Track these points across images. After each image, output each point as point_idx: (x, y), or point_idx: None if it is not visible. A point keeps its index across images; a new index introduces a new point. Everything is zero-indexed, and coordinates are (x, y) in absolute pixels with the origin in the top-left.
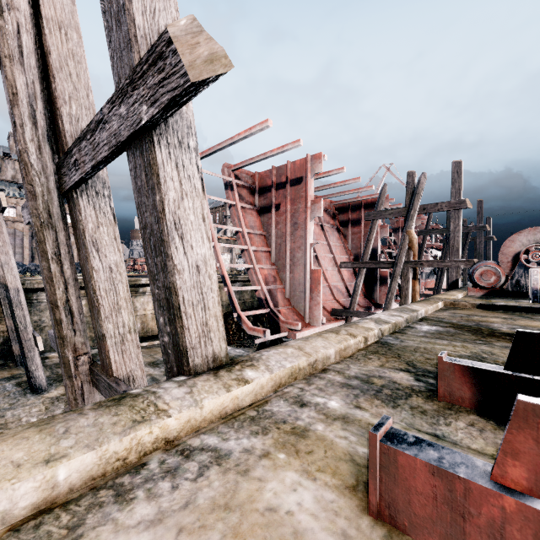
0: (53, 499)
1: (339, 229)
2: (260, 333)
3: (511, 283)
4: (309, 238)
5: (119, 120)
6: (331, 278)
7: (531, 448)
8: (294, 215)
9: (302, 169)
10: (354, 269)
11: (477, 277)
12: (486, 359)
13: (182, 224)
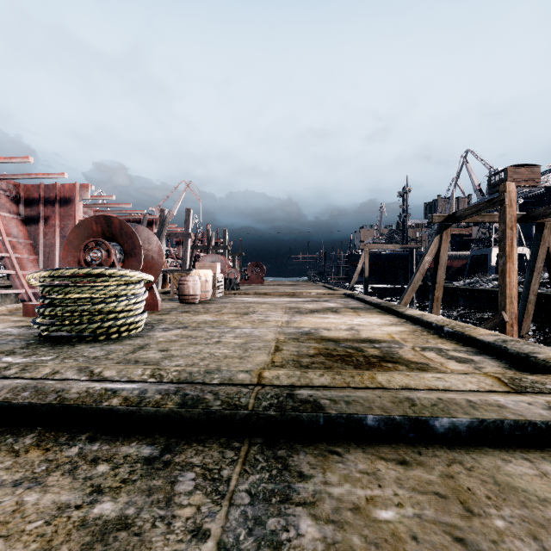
0: None
1: None
2: None
3: None
4: None
5: None
6: None
7: None
8: (63, 229)
9: (71, 192)
10: None
11: None
12: None
13: None
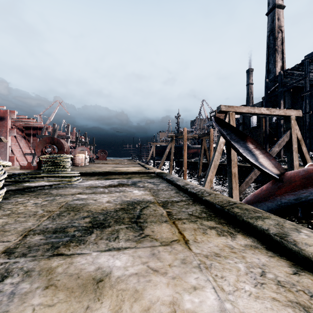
0: None
1: (25, 137)
2: None
3: None
4: (8, 143)
5: None
6: (20, 160)
7: (28, 163)
8: None
9: (4, 114)
10: None
11: None
12: None
13: None
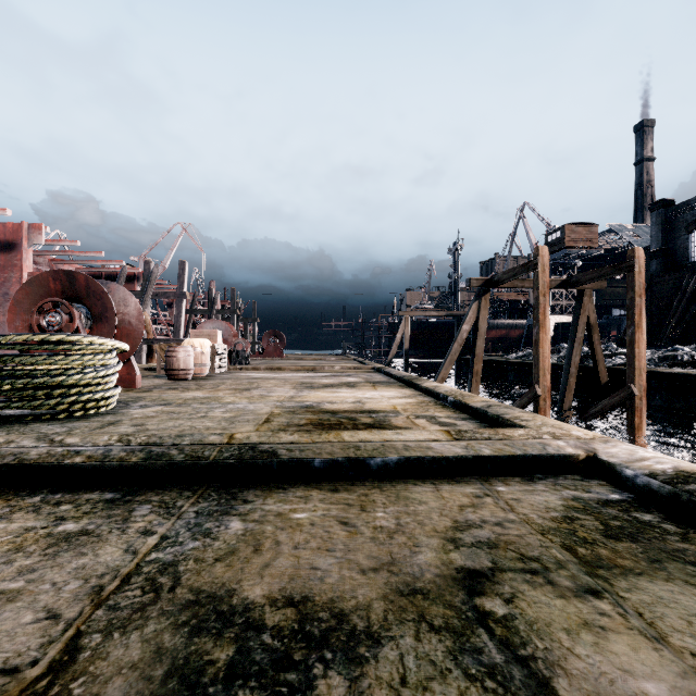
0: None
1: None
2: None
3: None
4: None
5: None
6: None
7: None
8: (4, 284)
9: (16, 234)
10: None
11: None
12: None
13: None
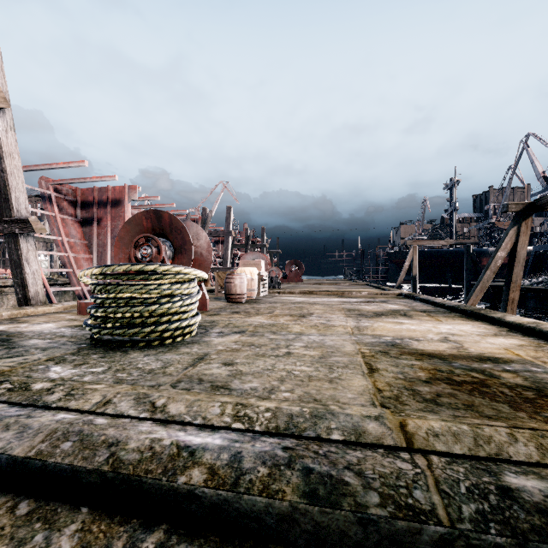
0: (2, 318)
1: None
2: None
3: None
4: None
5: (3, 227)
6: None
7: None
8: (114, 230)
9: (121, 194)
10: None
11: None
12: None
13: (29, 260)
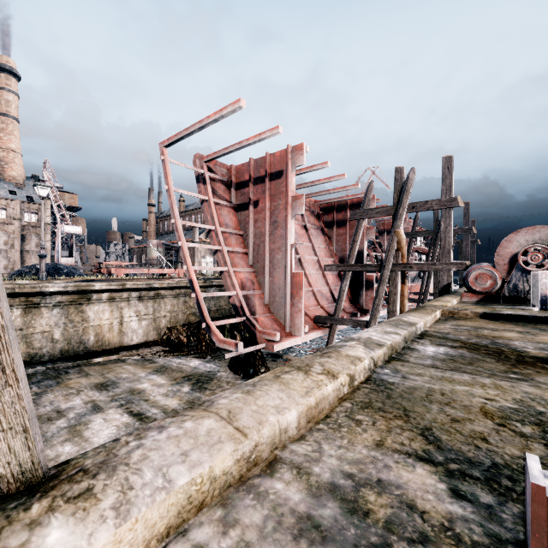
0: None
1: (324, 231)
2: (231, 346)
3: (508, 287)
4: (290, 238)
5: None
6: (315, 283)
7: None
8: (273, 213)
9: (282, 161)
10: (340, 273)
11: (472, 281)
12: (546, 416)
13: None
